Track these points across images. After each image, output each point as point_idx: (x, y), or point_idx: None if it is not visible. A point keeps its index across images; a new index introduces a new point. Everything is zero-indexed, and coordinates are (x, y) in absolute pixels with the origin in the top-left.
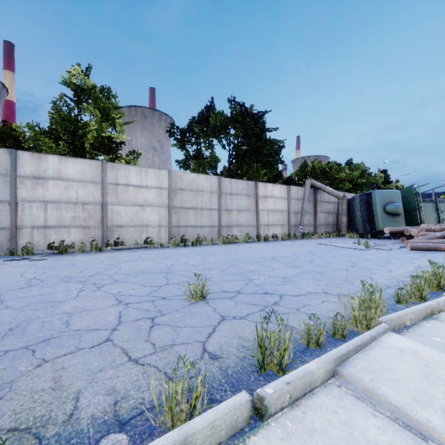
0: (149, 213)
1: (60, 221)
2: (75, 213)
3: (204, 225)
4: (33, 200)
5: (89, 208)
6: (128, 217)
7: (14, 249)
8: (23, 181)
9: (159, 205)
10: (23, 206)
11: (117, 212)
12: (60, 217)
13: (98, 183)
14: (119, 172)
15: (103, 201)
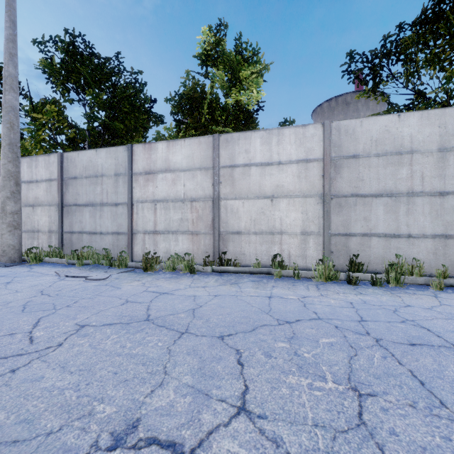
0: (285, 210)
1: (168, 225)
2: (183, 213)
3: (418, 233)
4: (144, 200)
5: (198, 206)
6: (249, 219)
7: (130, 257)
8: (137, 178)
9: (303, 194)
10: (138, 208)
11: (233, 210)
12: (168, 219)
13: (208, 169)
14: (235, 146)
15: (214, 195)
